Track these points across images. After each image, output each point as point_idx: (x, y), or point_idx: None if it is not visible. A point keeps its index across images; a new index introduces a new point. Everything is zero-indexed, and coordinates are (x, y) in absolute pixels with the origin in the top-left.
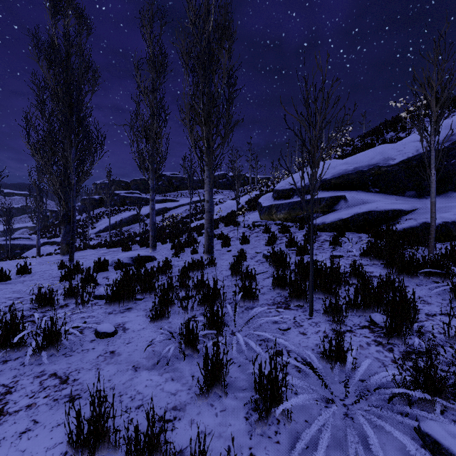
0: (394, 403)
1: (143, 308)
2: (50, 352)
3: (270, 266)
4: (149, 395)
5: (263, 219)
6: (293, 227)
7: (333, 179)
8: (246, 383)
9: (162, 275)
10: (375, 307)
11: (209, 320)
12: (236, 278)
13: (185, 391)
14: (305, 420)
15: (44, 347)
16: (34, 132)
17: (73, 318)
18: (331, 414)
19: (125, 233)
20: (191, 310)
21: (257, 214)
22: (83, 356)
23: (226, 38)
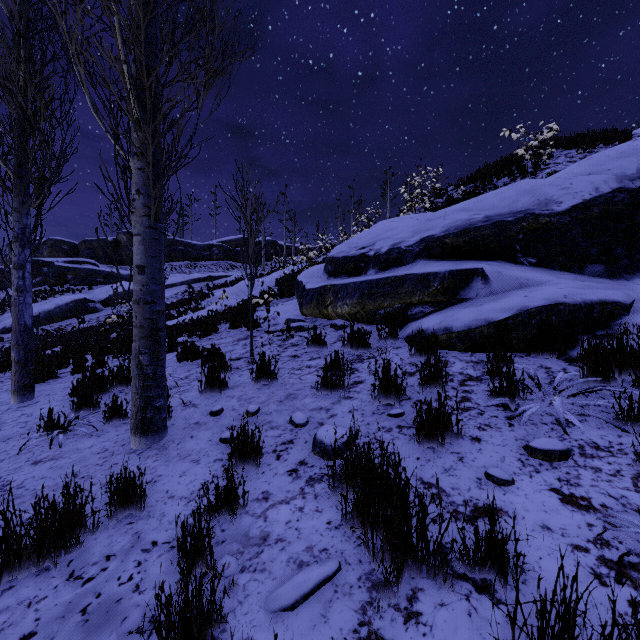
0: None
1: None
2: None
3: (346, 520)
4: None
5: (307, 314)
6: (373, 335)
7: (449, 237)
8: None
9: None
10: None
11: None
12: None
13: None
14: None
15: None
16: None
17: None
18: None
19: (55, 333)
20: None
21: (295, 303)
22: None
23: None
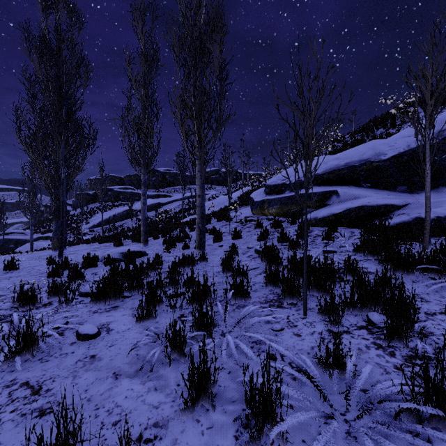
0: (402, 420)
1: (130, 307)
2: (25, 357)
3: (262, 261)
4: (128, 408)
5: (255, 214)
6: (285, 222)
7: (325, 174)
8: (236, 394)
9: (152, 271)
10: (373, 306)
11: (197, 320)
12: (227, 275)
13: (169, 403)
14: (302, 440)
15: (18, 352)
16: (25, 127)
17: (55, 317)
18: (332, 432)
19: (118, 228)
20: (179, 309)
21: (249, 209)
22: (60, 361)
23: (218, 31)
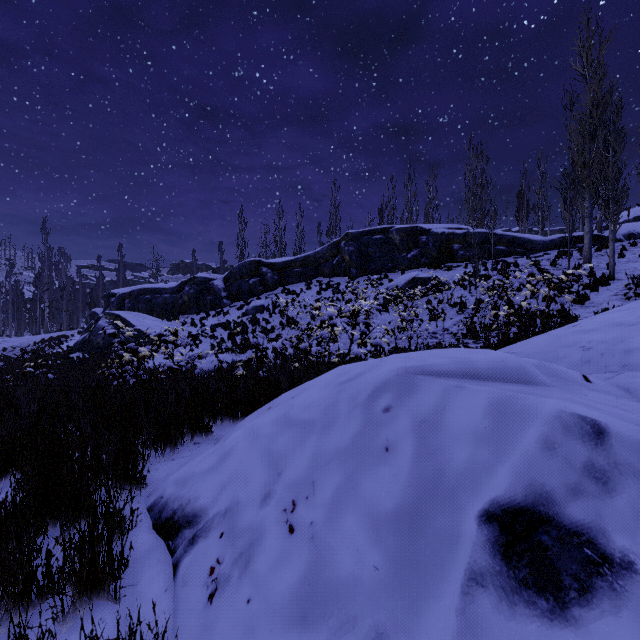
0: None
1: None
2: None
3: None
4: None
5: None
6: None
7: None
8: None
9: None
10: None
11: None
12: None
13: None
14: None
15: None
16: None
17: None
18: None
19: None
20: None
21: None
22: None
23: None
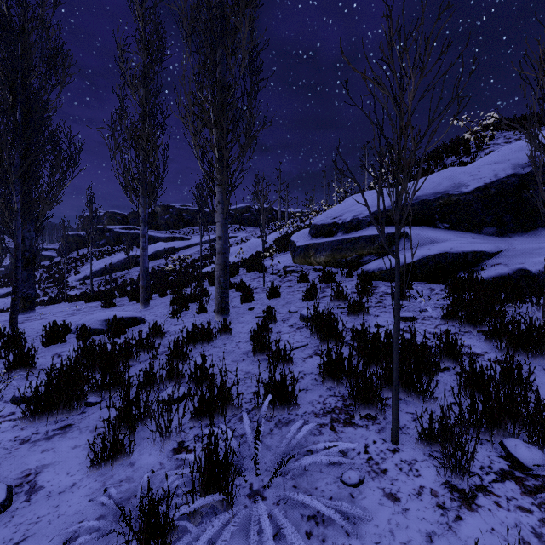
0: None
1: (92, 426)
2: None
3: (312, 334)
4: None
5: (297, 262)
6: (338, 274)
7: (390, 211)
8: None
9: (145, 351)
10: (510, 426)
11: (202, 475)
12: (259, 369)
13: None
14: None
15: None
16: None
17: None
18: None
19: (118, 280)
20: (176, 432)
21: (289, 256)
22: None
23: (247, 4)
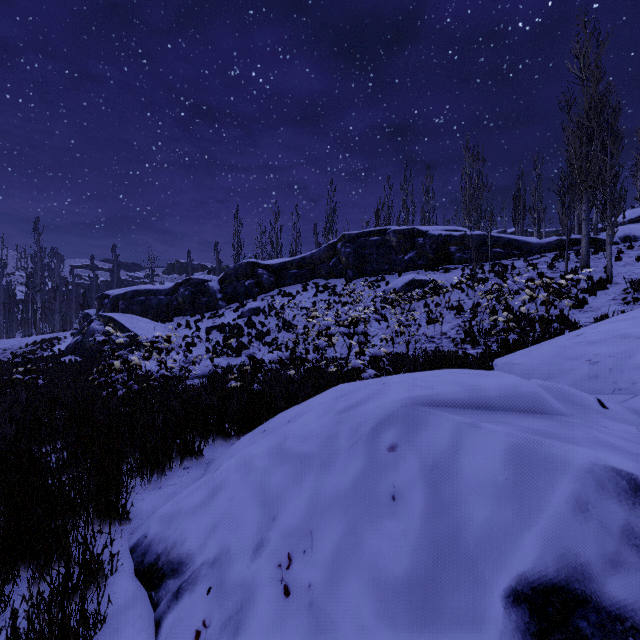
0: None
1: None
2: None
3: None
4: None
5: None
6: None
7: (636, 218)
8: None
9: None
10: None
11: None
12: None
13: None
14: None
15: None
16: None
17: None
18: None
19: None
20: None
21: None
22: None
23: None
